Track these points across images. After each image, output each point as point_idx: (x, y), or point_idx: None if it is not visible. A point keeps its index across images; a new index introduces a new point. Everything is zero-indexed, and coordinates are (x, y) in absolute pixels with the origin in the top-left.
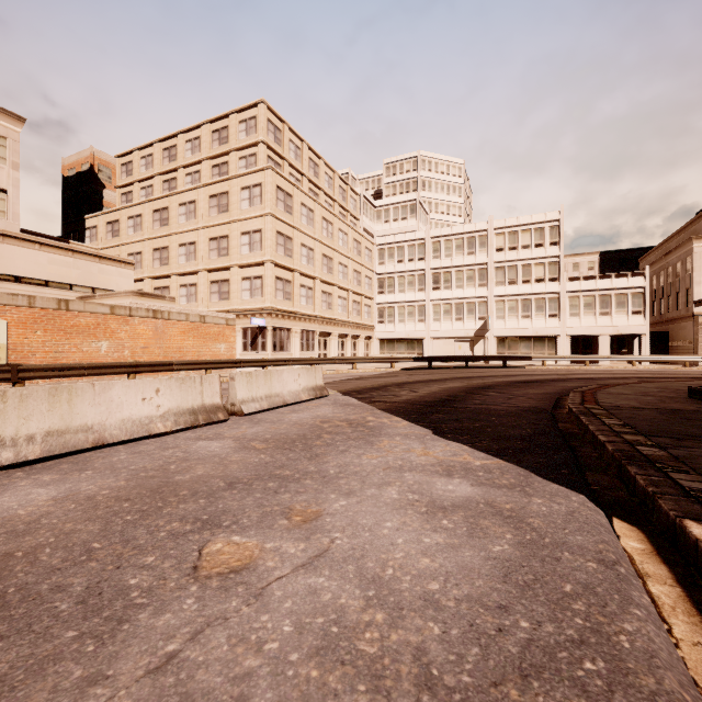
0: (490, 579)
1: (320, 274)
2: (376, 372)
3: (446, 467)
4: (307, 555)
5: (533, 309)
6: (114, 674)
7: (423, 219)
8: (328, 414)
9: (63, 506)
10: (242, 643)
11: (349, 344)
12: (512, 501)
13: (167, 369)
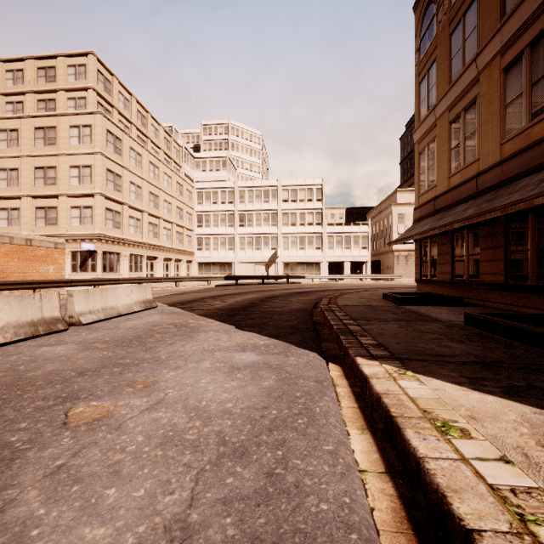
0: (261, 397)
1: (148, 208)
2: (196, 288)
3: (242, 347)
4: (150, 404)
5: (306, 244)
6: (19, 482)
7: (233, 172)
8: (157, 320)
9: None
10: (111, 450)
11: (173, 267)
12: (279, 360)
13: None
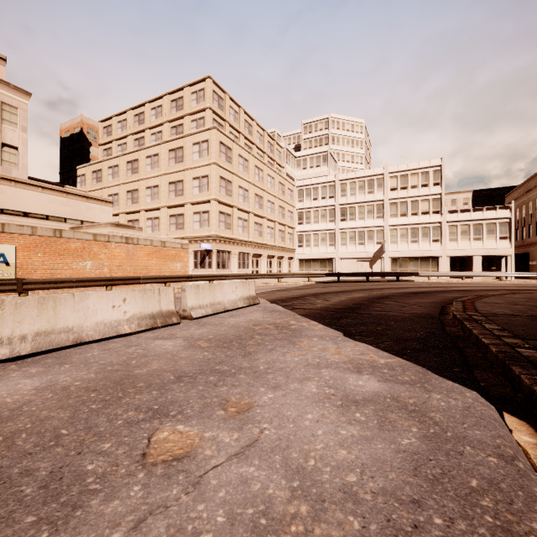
0: (402, 472)
1: (253, 209)
2: (297, 285)
3: (356, 365)
4: (240, 444)
5: (420, 236)
6: None
7: (333, 166)
8: (259, 318)
9: (42, 395)
10: (180, 533)
11: (275, 263)
12: (415, 396)
13: (135, 282)
